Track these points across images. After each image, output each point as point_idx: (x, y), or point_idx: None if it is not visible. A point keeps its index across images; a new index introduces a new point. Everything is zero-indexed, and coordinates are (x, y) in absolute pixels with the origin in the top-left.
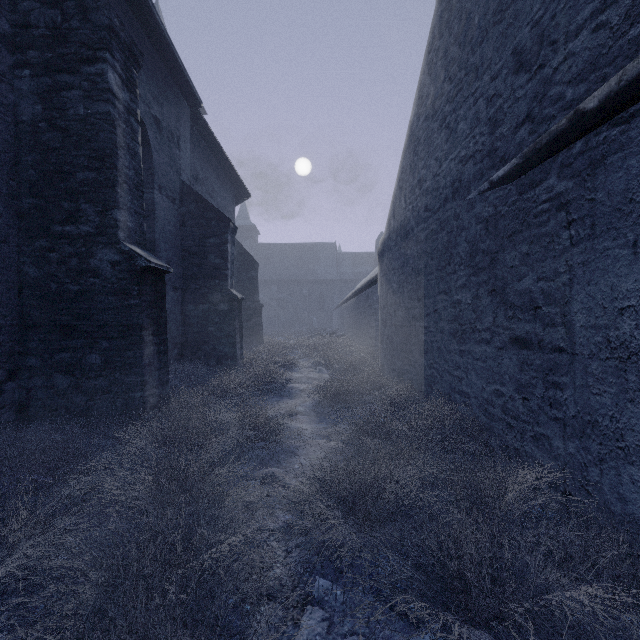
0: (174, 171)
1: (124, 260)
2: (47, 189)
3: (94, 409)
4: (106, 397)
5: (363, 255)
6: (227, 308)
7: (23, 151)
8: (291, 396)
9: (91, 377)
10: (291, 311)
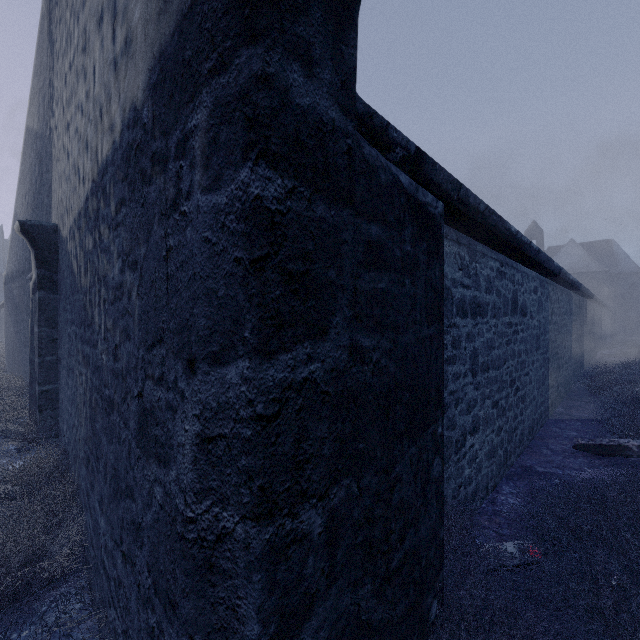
0: None
1: None
2: None
3: None
4: None
5: None
6: None
7: None
8: None
9: None
10: None
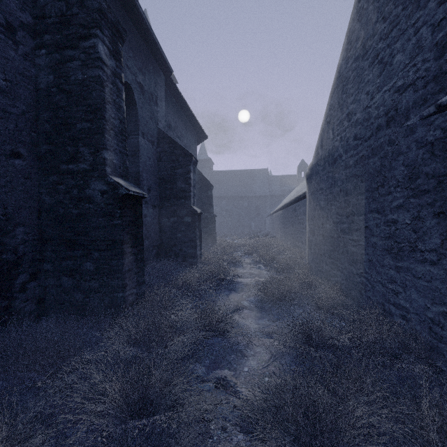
0: (153, 122)
1: (110, 189)
2: (57, 137)
3: (89, 304)
4: (97, 295)
5: (288, 177)
6: (190, 220)
7: (41, 110)
8: (238, 290)
9: (87, 280)
10: (236, 218)
